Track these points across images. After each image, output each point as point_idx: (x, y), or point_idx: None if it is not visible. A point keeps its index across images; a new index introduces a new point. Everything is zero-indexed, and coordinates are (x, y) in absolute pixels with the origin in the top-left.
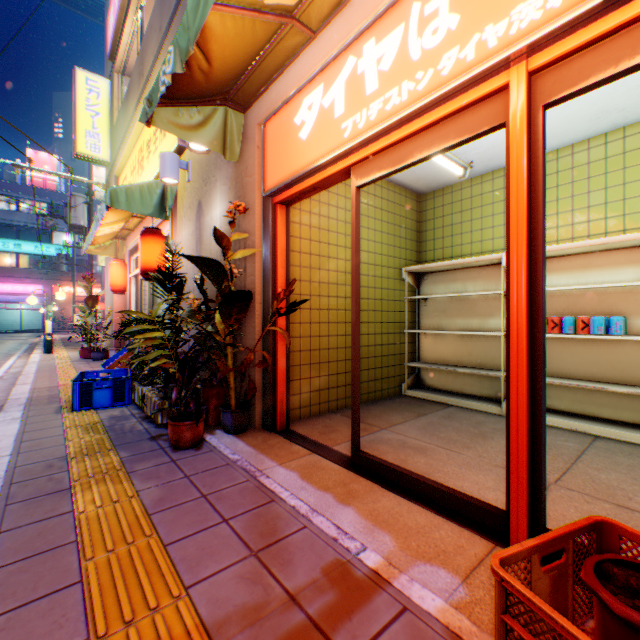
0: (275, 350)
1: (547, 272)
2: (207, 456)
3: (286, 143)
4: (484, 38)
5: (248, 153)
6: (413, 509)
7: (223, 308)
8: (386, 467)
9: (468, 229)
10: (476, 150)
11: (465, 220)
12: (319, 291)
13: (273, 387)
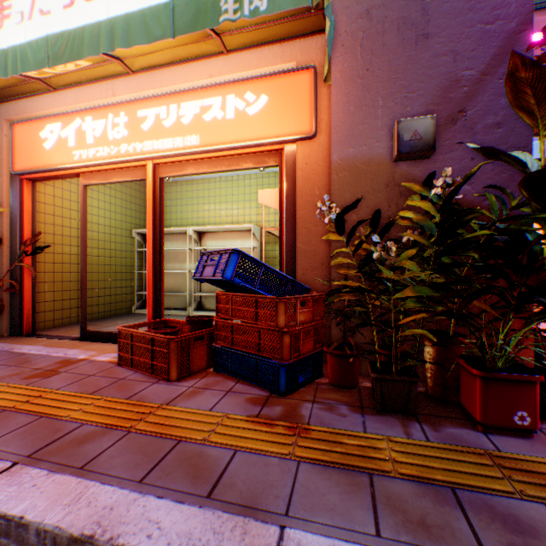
0: (23, 280)
1: (211, 239)
2: None
3: (34, 145)
4: (136, 147)
5: None
6: (112, 345)
7: None
8: (101, 333)
9: (176, 211)
10: None
11: (174, 205)
12: (63, 241)
13: (22, 305)
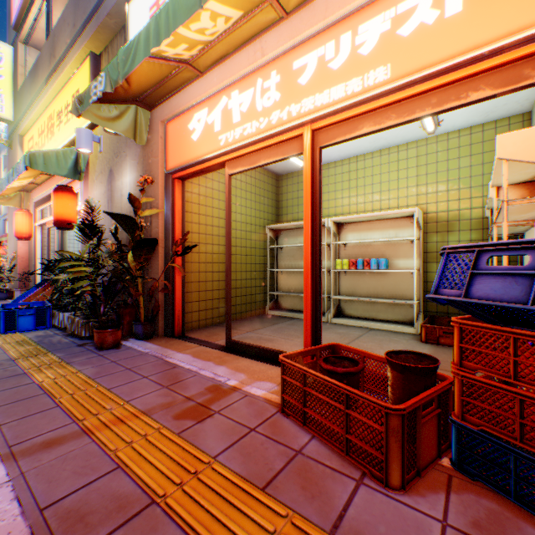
0: (174, 280)
1: (351, 231)
2: (126, 351)
3: (183, 140)
4: (291, 110)
5: (154, 140)
6: (259, 364)
7: (135, 250)
8: (246, 346)
9: None
10: None
11: None
12: (206, 240)
13: (173, 306)
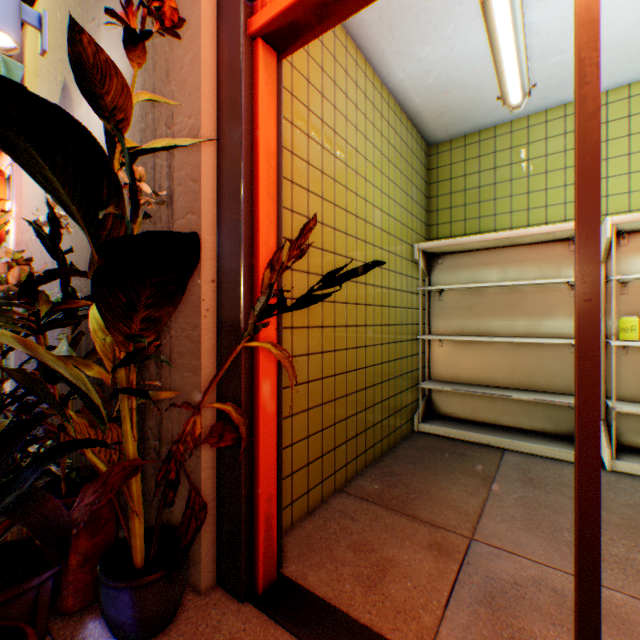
0: (252, 396)
1: None
2: None
3: None
4: None
5: None
6: None
7: (106, 288)
8: None
9: (506, 193)
10: (560, 55)
11: (501, 180)
12: (321, 266)
13: (248, 488)
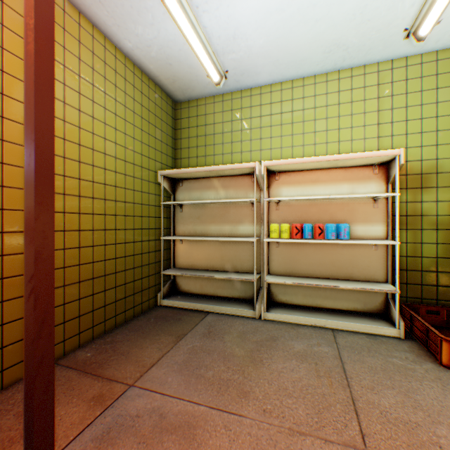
0: None
1: (287, 184)
2: None
3: None
4: None
5: None
6: None
7: None
8: None
9: (221, 141)
10: (234, 54)
11: (218, 132)
12: None
13: None
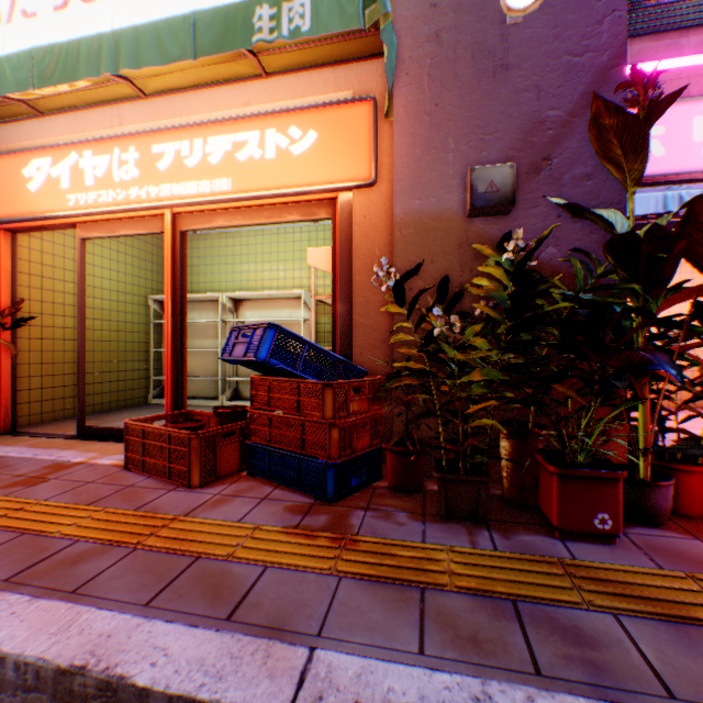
0: (0, 361)
1: (250, 309)
2: None
3: (14, 186)
4: (151, 191)
5: None
6: (119, 444)
7: None
8: (105, 429)
9: (205, 272)
10: None
11: (203, 264)
12: (55, 311)
13: None
